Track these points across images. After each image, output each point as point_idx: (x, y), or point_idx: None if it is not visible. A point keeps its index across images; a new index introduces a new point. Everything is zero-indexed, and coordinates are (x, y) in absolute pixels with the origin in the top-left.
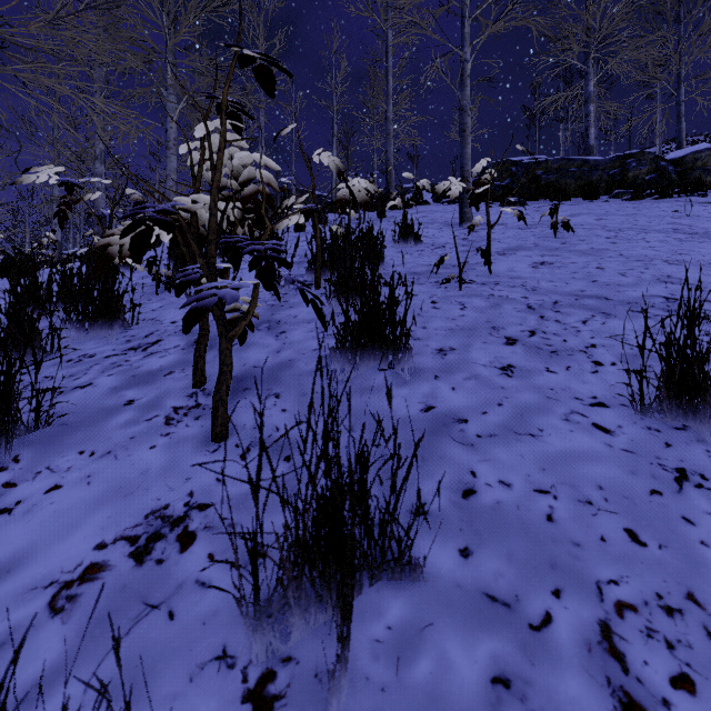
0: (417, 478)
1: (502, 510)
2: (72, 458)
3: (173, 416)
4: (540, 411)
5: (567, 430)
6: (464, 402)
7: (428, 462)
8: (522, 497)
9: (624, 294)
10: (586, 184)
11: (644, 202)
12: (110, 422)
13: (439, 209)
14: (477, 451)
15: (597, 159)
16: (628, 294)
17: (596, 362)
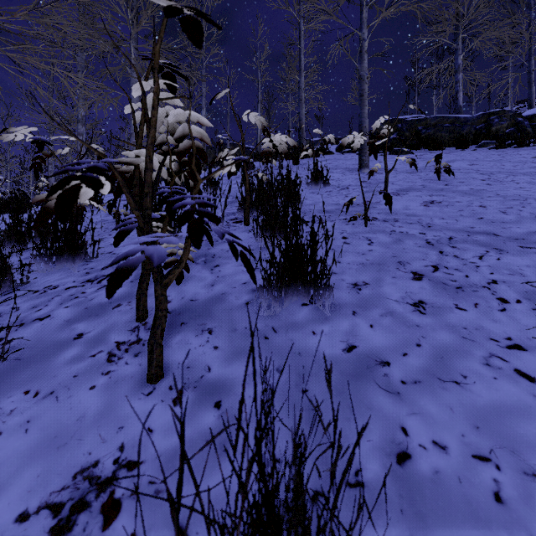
0: (347, 434)
1: (443, 483)
2: (17, 398)
3: (115, 352)
4: (459, 353)
5: (490, 377)
6: (384, 342)
7: (356, 414)
8: (461, 465)
9: (510, 231)
10: (457, 137)
11: (507, 150)
12: (58, 358)
13: (341, 157)
14: (404, 401)
15: (466, 116)
16: (513, 231)
17: (501, 299)
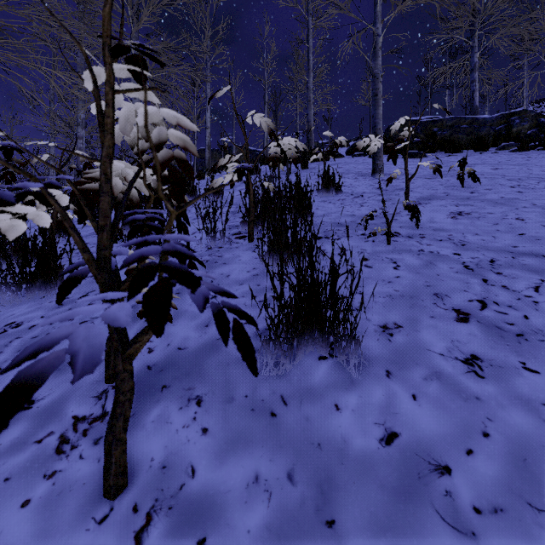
0: None
1: None
2: None
3: (70, 434)
4: None
5: None
6: (436, 426)
7: None
8: None
9: None
10: (475, 139)
11: (530, 153)
12: None
13: (352, 161)
14: None
15: (485, 117)
16: None
17: None
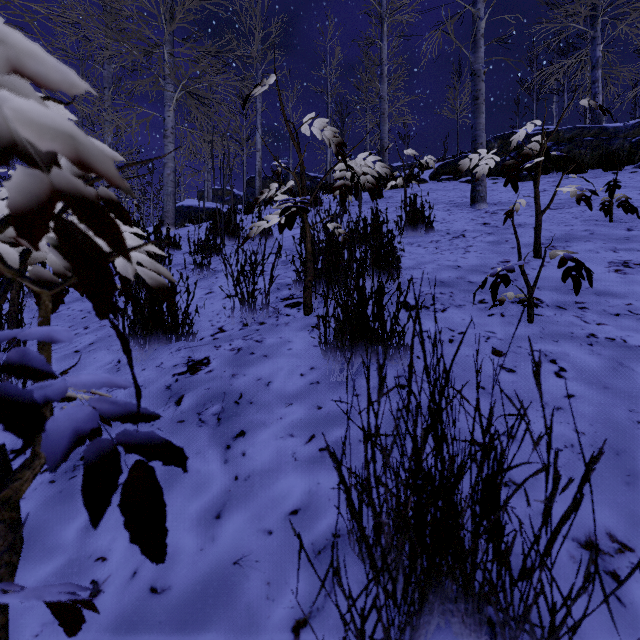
0: None
1: None
2: None
3: None
4: None
5: None
6: None
7: None
8: None
9: None
10: (603, 154)
11: None
12: None
13: (439, 187)
14: None
15: (616, 126)
16: None
17: None
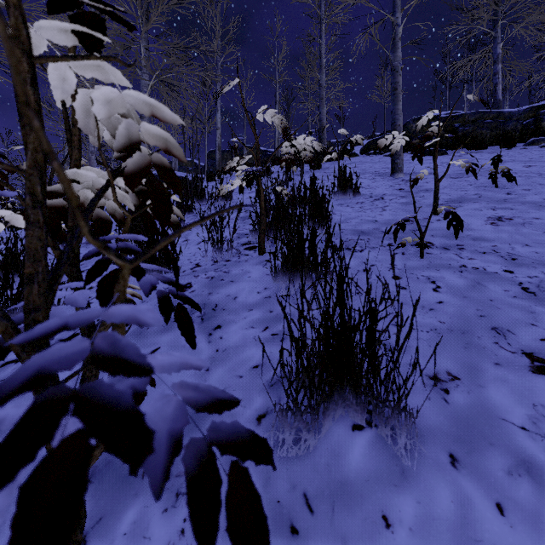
0: None
1: None
2: None
3: None
4: None
5: None
6: None
7: None
8: None
9: None
10: (500, 134)
11: None
12: None
13: (367, 160)
14: None
15: (511, 111)
16: None
17: None
